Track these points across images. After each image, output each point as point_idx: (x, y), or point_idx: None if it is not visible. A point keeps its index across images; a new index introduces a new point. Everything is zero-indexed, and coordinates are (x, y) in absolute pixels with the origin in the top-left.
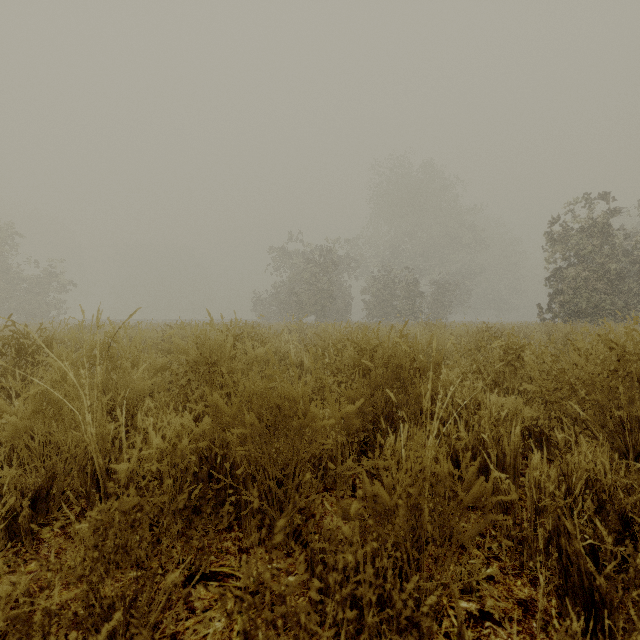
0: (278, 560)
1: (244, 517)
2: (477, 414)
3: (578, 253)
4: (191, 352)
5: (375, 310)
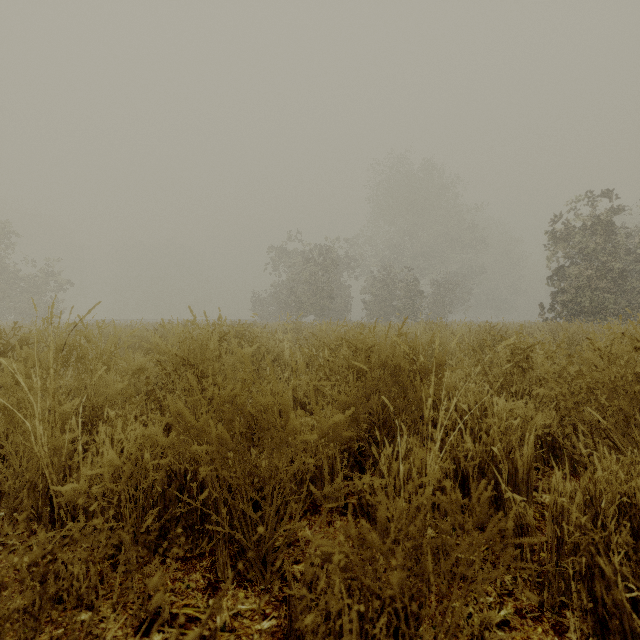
0: (253, 598)
1: (215, 545)
2: (483, 420)
3: (581, 251)
4: (171, 352)
5: (375, 310)
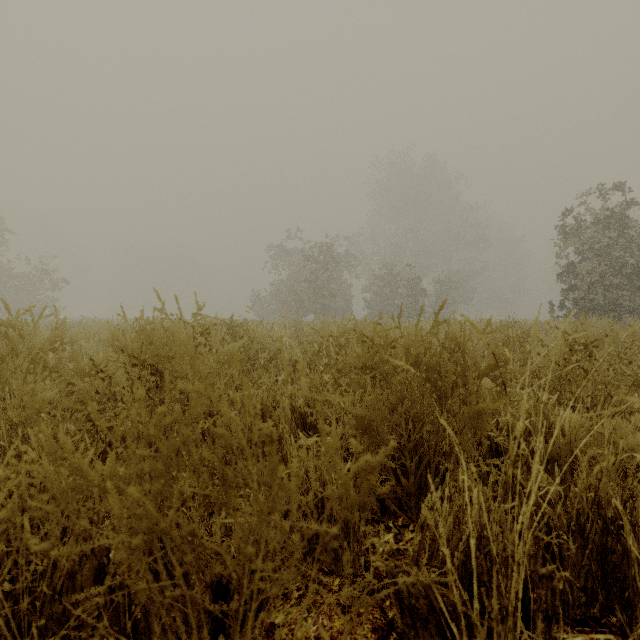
0: None
1: None
2: (549, 441)
3: (594, 246)
4: (131, 348)
5: (377, 309)
